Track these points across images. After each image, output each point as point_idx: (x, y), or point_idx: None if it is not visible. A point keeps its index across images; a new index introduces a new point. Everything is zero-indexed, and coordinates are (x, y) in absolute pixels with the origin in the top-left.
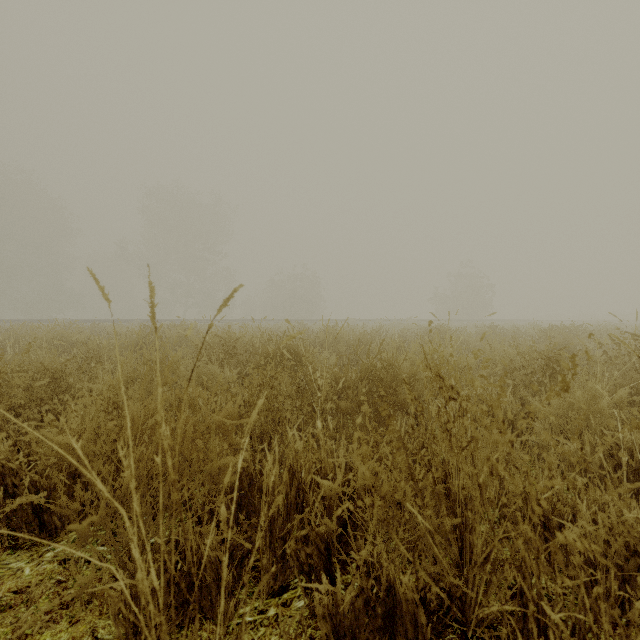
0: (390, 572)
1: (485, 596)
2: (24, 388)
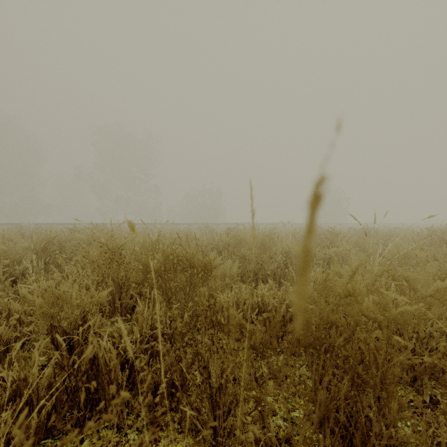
0: None
1: None
2: None
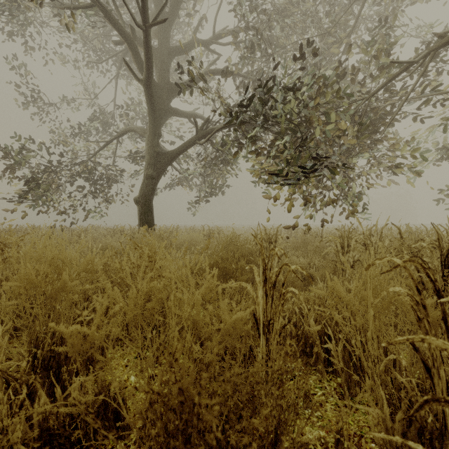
0: None
1: None
2: None
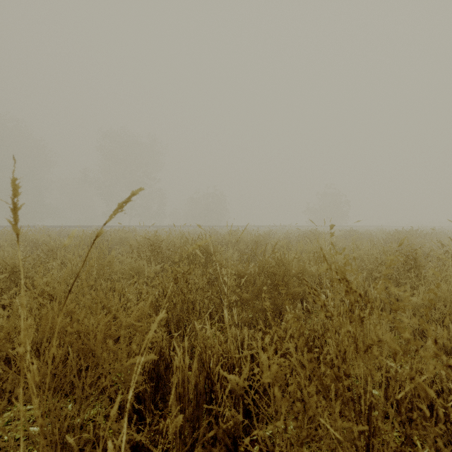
0: None
1: None
2: None
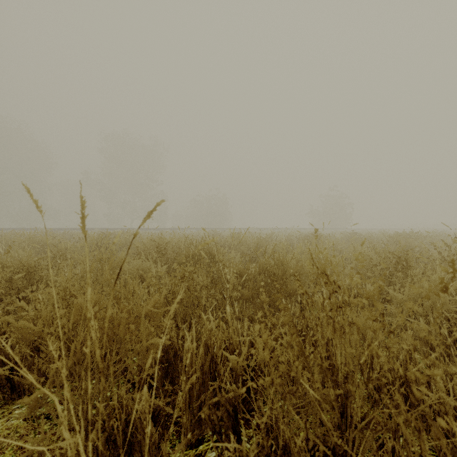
0: (285, 433)
1: (361, 451)
2: (5, 280)
